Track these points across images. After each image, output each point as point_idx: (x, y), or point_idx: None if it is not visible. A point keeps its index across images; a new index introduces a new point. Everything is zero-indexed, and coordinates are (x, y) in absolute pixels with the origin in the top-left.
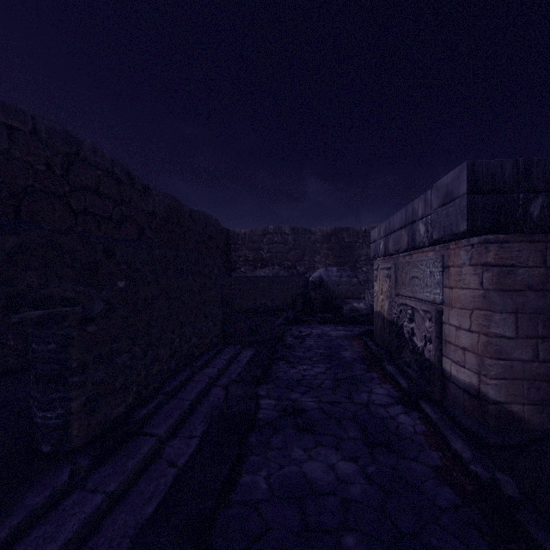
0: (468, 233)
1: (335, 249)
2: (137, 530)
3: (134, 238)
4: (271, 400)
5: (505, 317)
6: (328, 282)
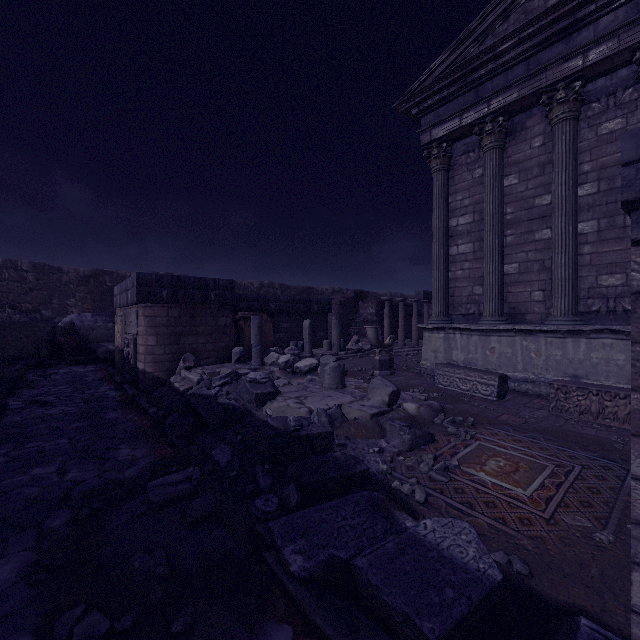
0: (137, 302)
1: (95, 293)
2: None
3: None
4: (19, 402)
5: (154, 337)
6: (81, 327)
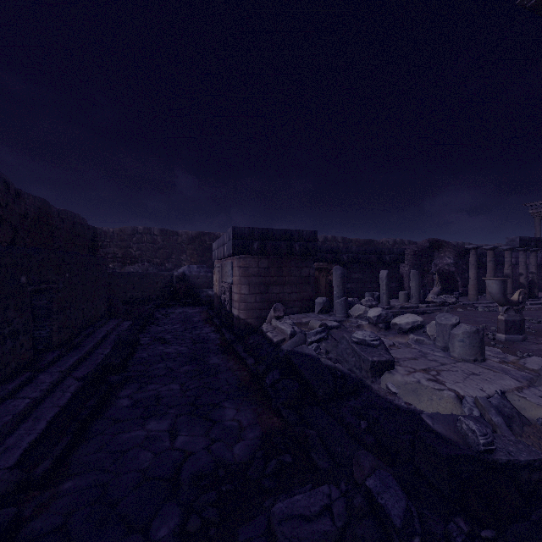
0: (233, 254)
1: (199, 250)
2: (97, 364)
3: (10, 238)
4: (147, 338)
5: (246, 287)
6: (190, 276)
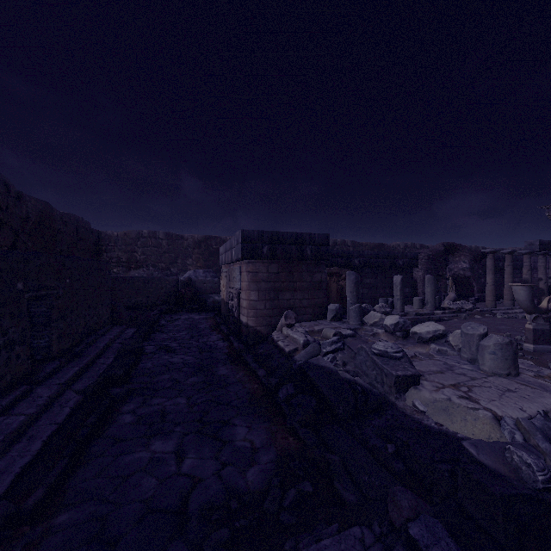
0: (241, 259)
1: (205, 254)
2: (98, 375)
3: (10, 242)
4: (152, 346)
5: (255, 293)
6: (196, 281)
